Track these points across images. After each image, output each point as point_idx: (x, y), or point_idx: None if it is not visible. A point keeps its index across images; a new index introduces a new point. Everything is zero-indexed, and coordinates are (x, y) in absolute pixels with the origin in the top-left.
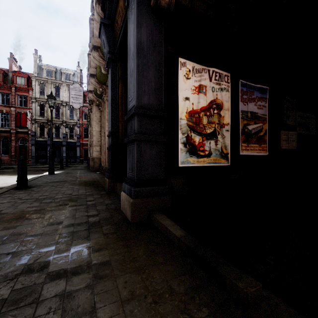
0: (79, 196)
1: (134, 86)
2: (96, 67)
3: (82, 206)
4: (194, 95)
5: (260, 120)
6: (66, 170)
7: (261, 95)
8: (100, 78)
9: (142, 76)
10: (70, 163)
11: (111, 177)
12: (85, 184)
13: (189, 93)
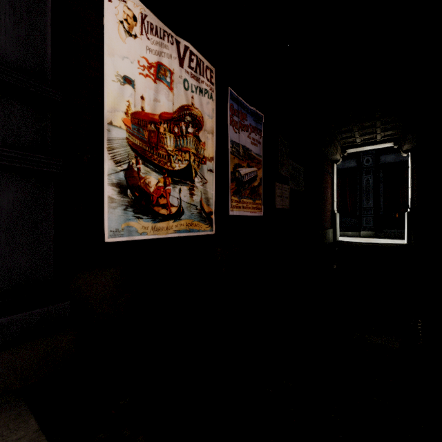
0: None
1: None
2: None
3: None
4: (146, 80)
5: (254, 163)
6: None
7: (256, 124)
8: None
9: None
10: None
11: None
12: None
13: (134, 70)
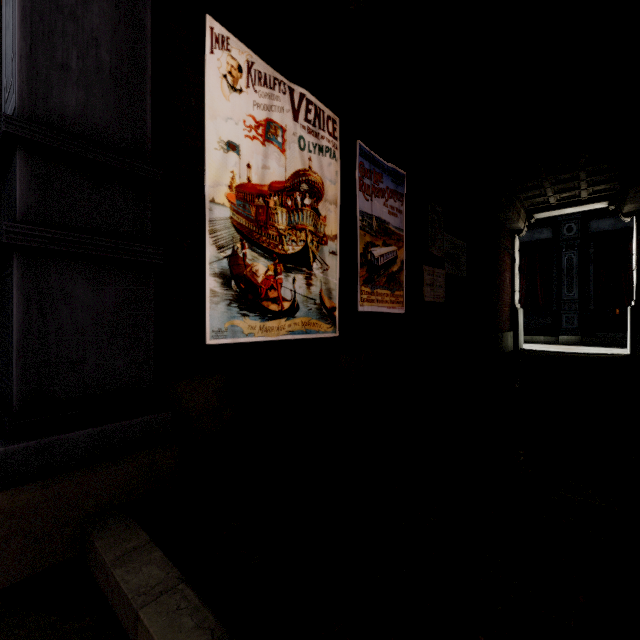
0: None
1: (14, 33)
2: None
3: None
4: (253, 143)
5: (392, 240)
6: None
7: (395, 187)
8: None
9: (52, 4)
10: None
11: None
12: None
13: (239, 133)
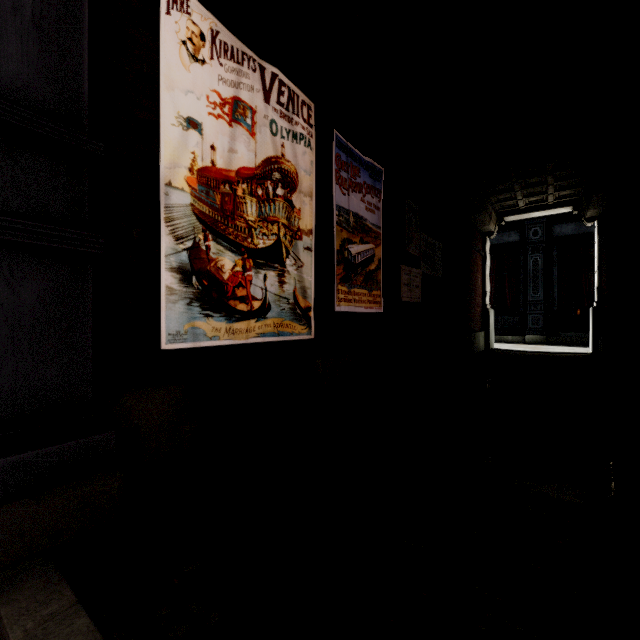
0: None
1: None
2: None
3: None
4: (218, 123)
5: (370, 237)
6: None
7: (372, 182)
8: None
9: None
10: None
11: None
12: None
13: (201, 110)
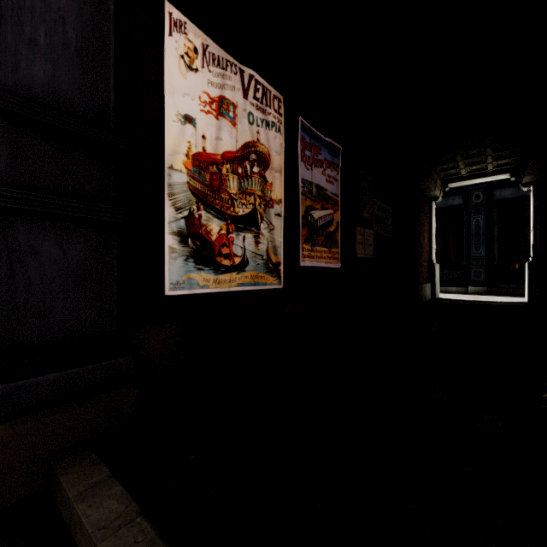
0: None
1: None
2: None
3: None
4: (208, 117)
5: (329, 204)
6: None
7: (332, 158)
8: None
9: None
10: None
11: None
12: None
13: (195, 108)
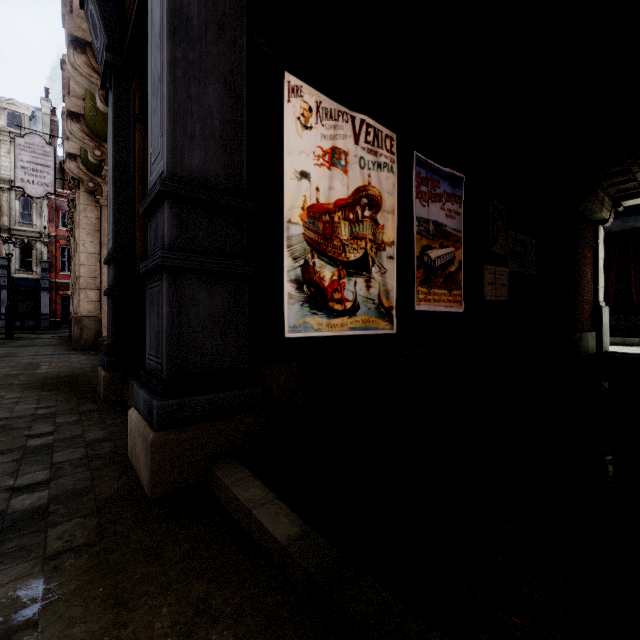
0: (11, 422)
1: (163, 120)
2: (84, 96)
3: (5, 456)
4: (321, 170)
5: (450, 242)
6: (1, 349)
7: (452, 190)
8: (95, 124)
9: (185, 95)
10: (23, 330)
11: (112, 366)
12: (44, 385)
13: (309, 163)
